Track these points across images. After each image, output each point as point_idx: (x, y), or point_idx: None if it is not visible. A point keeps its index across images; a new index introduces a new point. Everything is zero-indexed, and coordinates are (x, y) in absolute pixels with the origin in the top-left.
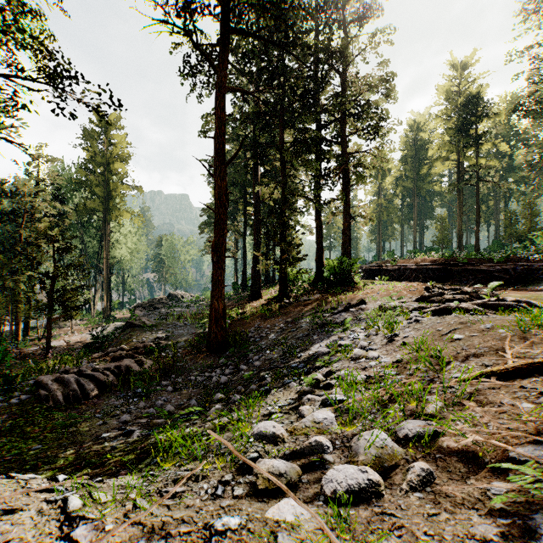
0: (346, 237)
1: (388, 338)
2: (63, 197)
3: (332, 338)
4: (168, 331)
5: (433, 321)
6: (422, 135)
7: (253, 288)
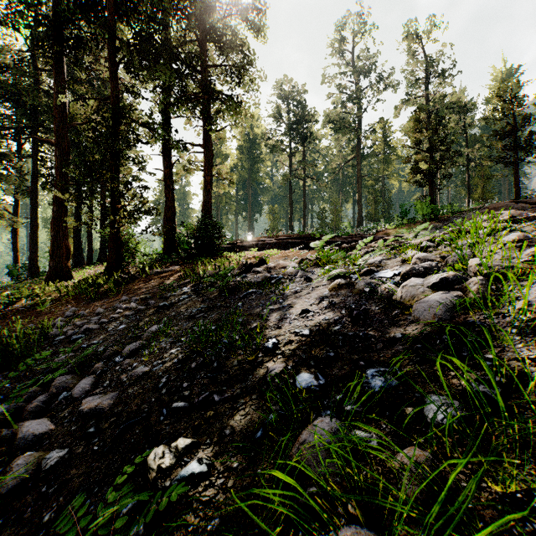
0: (209, 194)
1: None
2: None
3: (300, 296)
4: None
5: None
6: (256, 130)
7: (53, 264)
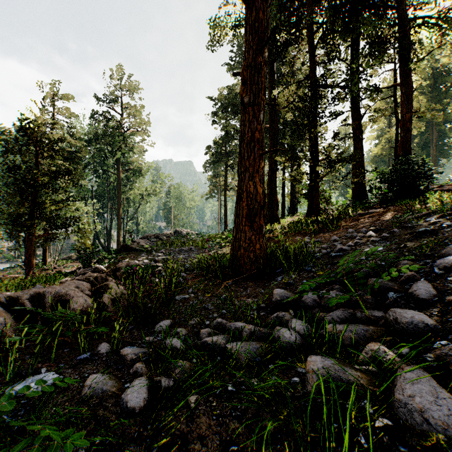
0: (407, 133)
1: None
2: (79, 136)
3: None
4: (168, 253)
5: None
6: (443, 60)
7: (269, 213)
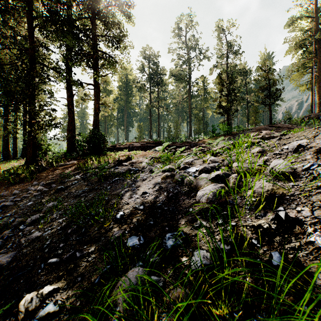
0: (97, 115)
1: (294, 152)
2: None
3: (144, 182)
4: None
5: (311, 131)
6: (130, 76)
7: None
